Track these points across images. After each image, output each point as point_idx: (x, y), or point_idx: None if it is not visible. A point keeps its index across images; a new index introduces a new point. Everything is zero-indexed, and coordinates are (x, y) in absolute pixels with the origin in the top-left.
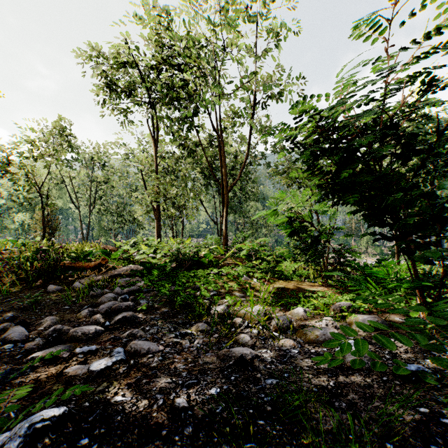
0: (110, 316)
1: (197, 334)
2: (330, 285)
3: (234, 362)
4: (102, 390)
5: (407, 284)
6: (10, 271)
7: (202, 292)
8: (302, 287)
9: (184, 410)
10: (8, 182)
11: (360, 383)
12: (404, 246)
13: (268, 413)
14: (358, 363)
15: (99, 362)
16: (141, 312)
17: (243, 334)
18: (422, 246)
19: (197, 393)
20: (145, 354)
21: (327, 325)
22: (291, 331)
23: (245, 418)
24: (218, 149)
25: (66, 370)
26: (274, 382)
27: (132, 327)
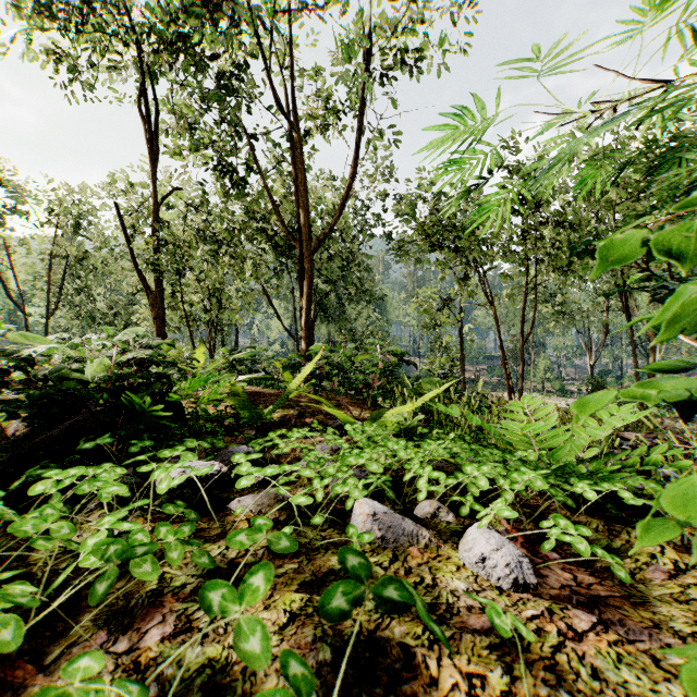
0: None
1: None
2: None
3: None
4: None
5: None
6: None
7: None
8: None
9: None
10: None
11: None
12: None
13: None
14: None
15: None
16: None
17: None
18: None
19: None
20: None
21: None
22: None
23: None
24: (293, 167)
25: None
26: None
27: None
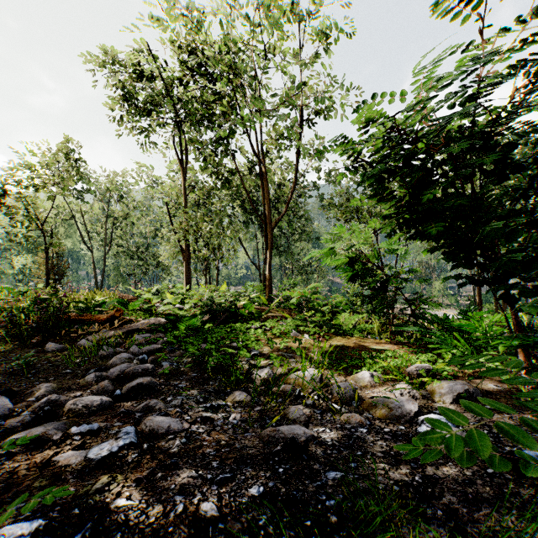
0: (123, 382)
1: (234, 406)
2: (400, 342)
3: (282, 448)
4: (100, 488)
5: (516, 341)
6: (2, 326)
7: (240, 352)
8: (366, 345)
9: (213, 522)
10: (5, 218)
11: (456, 477)
12: (504, 291)
13: (333, 526)
14: (467, 458)
15: (101, 446)
16: (163, 377)
17: (293, 406)
18: (532, 290)
19: (231, 493)
20: (163, 435)
21: (403, 395)
22: (356, 402)
23: (300, 536)
24: (261, 177)
25: (55, 458)
26: (339, 476)
27: (150, 398)
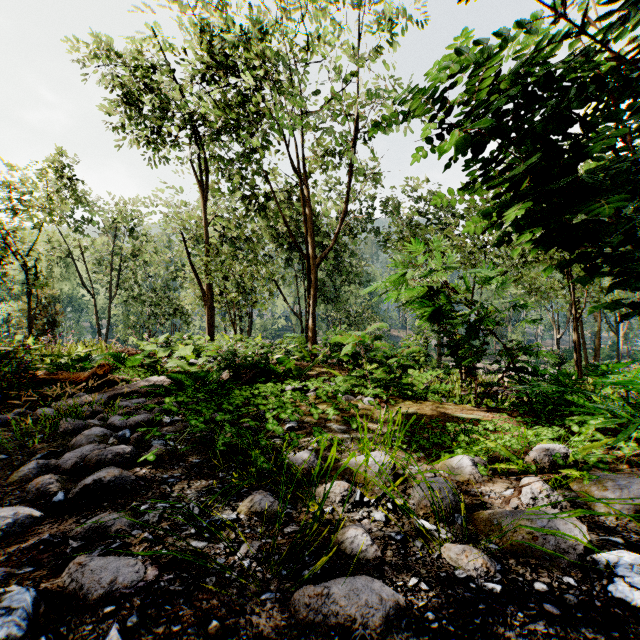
0: (81, 475)
1: (250, 522)
2: (491, 408)
3: None
4: None
5: None
6: None
7: (268, 426)
8: (447, 412)
9: None
10: None
11: None
12: None
13: None
14: None
15: None
16: (147, 466)
17: (353, 526)
18: None
19: None
20: (97, 602)
21: (537, 500)
22: (464, 519)
23: None
24: (302, 202)
25: None
26: None
27: (113, 505)
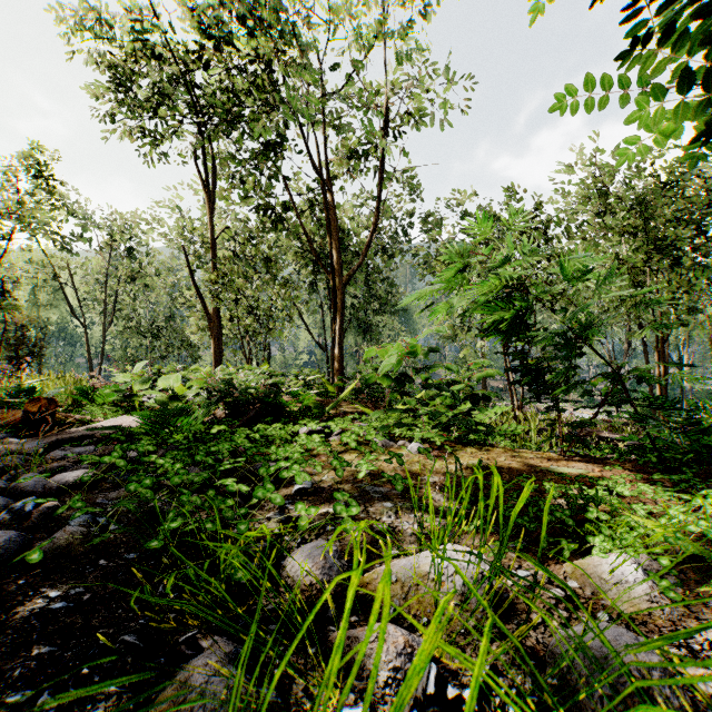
0: None
1: None
2: (584, 456)
3: None
4: None
5: None
6: None
7: (257, 493)
8: (531, 464)
9: None
10: None
11: None
12: None
13: None
14: None
15: None
16: (36, 568)
17: None
18: None
19: None
20: None
21: None
22: None
23: None
24: (327, 211)
25: None
26: None
27: None
